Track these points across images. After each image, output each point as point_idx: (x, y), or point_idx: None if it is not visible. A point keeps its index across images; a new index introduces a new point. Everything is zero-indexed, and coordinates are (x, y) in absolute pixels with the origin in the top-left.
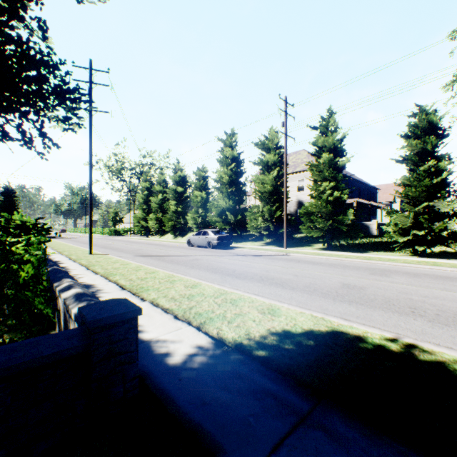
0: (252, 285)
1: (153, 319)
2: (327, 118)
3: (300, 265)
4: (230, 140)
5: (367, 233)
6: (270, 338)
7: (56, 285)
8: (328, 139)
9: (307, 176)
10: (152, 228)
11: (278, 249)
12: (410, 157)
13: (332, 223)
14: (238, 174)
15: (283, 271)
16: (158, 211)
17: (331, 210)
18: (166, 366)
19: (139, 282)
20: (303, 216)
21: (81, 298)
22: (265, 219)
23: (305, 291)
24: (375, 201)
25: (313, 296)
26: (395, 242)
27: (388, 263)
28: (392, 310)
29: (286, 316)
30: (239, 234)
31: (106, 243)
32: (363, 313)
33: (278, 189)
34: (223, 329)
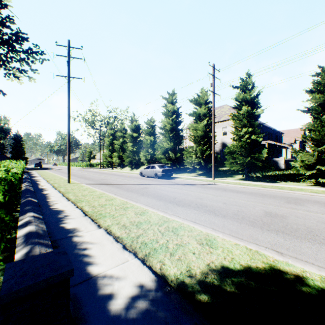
0: (189, 213)
1: (104, 249)
2: (246, 79)
3: (227, 193)
4: (171, 98)
5: (276, 167)
6: (210, 277)
7: (19, 220)
8: (247, 95)
9: (229, 124)
10: (115, 163)
11: (207, 179)
12: (314, 108)
13: (250, 159)
14: (177, 123)
15: (213, 199)
16: (120, 150)
17: (249, 149)
18: (107, 314)
19: (99, 208)
20: (227, 154)
21: (28, 240)
22: (198, 156)
23: (234, 219)
24: (280, 142)
25: (243, 224)
26: (299, 174)
27: (298, 192)
28: (318, 242)
29: (223, 248)
30: (178, 167)
31: (82, 173)
32: (292, 245)
33: (207, 134)
34: (165, 263)
